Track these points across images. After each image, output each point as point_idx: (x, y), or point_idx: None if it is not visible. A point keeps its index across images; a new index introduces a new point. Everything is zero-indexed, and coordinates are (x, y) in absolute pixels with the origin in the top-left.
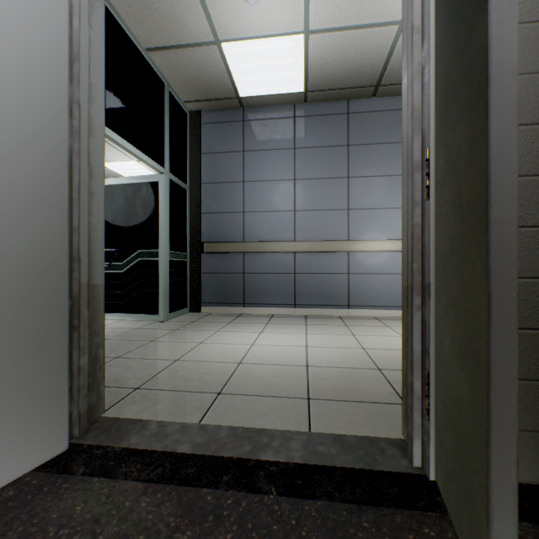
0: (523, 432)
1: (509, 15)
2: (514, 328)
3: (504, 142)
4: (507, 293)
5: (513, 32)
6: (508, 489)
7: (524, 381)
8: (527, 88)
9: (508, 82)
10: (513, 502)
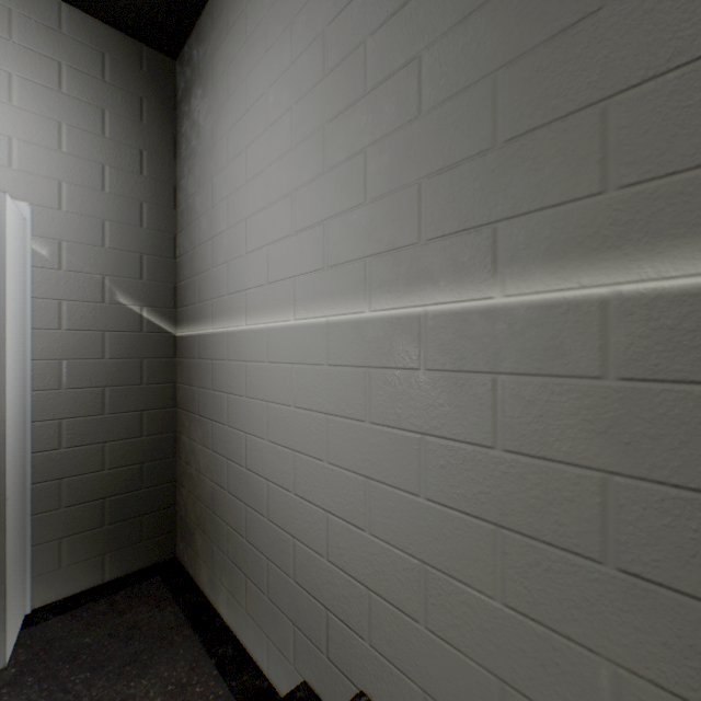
0: (82, 562)
1: (3, 394)
2: (6, 535)
3: (1, 451)
4: (2, 520)
5: (5, 402)
6: (2, 609)
7: (82, 533)
8: (84, 367)
9: (2, 424)
10: (5, 614)
